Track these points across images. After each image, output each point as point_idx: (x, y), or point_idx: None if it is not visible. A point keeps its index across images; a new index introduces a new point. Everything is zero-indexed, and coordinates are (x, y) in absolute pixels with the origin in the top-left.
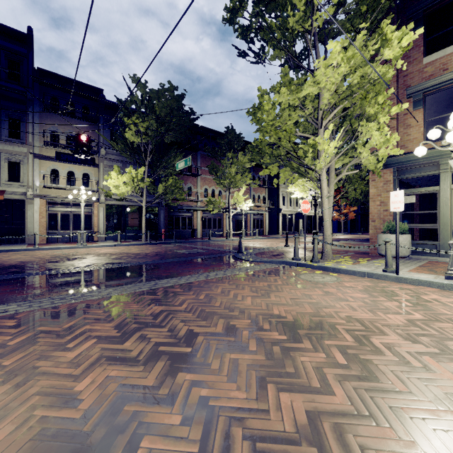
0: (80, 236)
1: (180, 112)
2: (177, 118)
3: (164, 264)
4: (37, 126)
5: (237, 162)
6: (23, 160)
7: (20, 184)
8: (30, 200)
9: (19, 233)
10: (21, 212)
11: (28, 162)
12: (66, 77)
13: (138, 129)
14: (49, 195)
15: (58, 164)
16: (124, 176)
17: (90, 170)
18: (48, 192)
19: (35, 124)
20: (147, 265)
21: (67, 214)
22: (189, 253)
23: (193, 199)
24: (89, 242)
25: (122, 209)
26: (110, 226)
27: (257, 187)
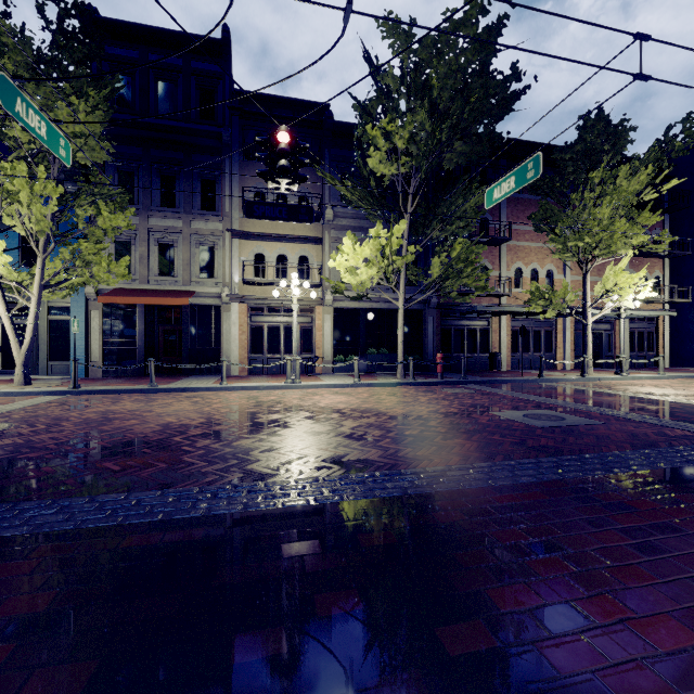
0: (291, 365)
1: (486, 79)
2: (477, 98)
3: (535, 504)
4: (236, 186)
5: (614, 192)
6: (217, 242)
7: (215, 281)
8: (227, 306)
9: (213, 358)
10: (216, 325)
11: (224, 245)
12: (274, 96)
13: (391, 146)
14: (252, 296)
15: (264, 245)
16: (366, 246)
17: (309, 251)
18: (250, 291)
19: (233, 183)
20: (465, 498)
21: (276, 327)
22: (546, 426)
23: (494, 292)
24: (307, 375)
25: (359, 315)
26: (340, 346)
27: (641, 257)
